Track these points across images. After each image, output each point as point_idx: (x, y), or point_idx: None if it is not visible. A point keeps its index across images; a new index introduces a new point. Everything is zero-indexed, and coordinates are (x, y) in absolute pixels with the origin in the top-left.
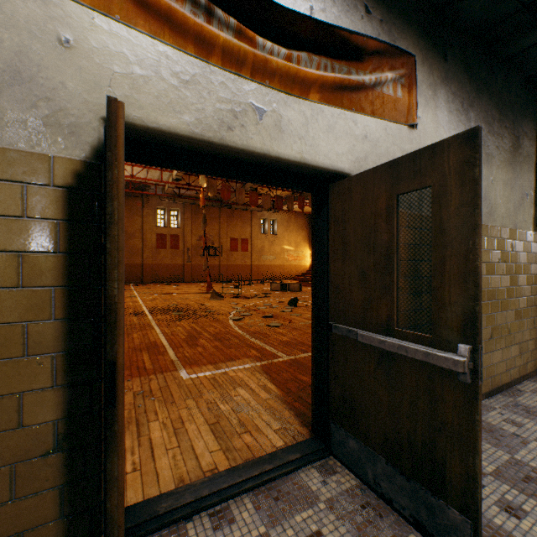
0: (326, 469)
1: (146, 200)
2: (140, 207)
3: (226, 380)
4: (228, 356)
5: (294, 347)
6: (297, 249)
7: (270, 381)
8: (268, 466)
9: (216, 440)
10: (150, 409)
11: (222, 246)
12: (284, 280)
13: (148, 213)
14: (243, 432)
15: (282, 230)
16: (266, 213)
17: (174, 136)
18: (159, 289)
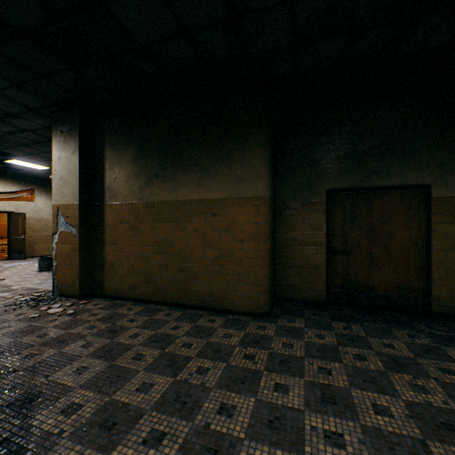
0: (9, 260)
1: None
2: None
3: None
4: None
5: None
6: None
7: None
8: None
9: None
10: None
11: None
12: None
13: None
14: None
15: None
16: None
17: None
18: None
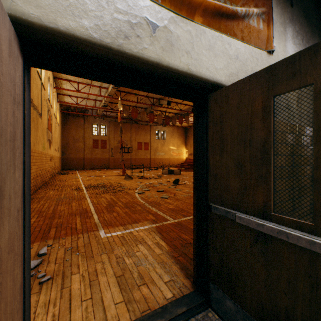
0: None
1: (86, 118)
2: (82, 123)
3: (131, 238)
4: (133, 219)
5: (177, 213)
6: (178, 149)
7: (162, 239)
8: (161, 320)
9: (120, 291)
10: (74, 262)
11: (132, 146)
12: (170, 167)
13: (87, 127)
14: (142, 284)
15: (169, 137)
16: (159, 127)
17: (73, 38)
18: (94, 173)
